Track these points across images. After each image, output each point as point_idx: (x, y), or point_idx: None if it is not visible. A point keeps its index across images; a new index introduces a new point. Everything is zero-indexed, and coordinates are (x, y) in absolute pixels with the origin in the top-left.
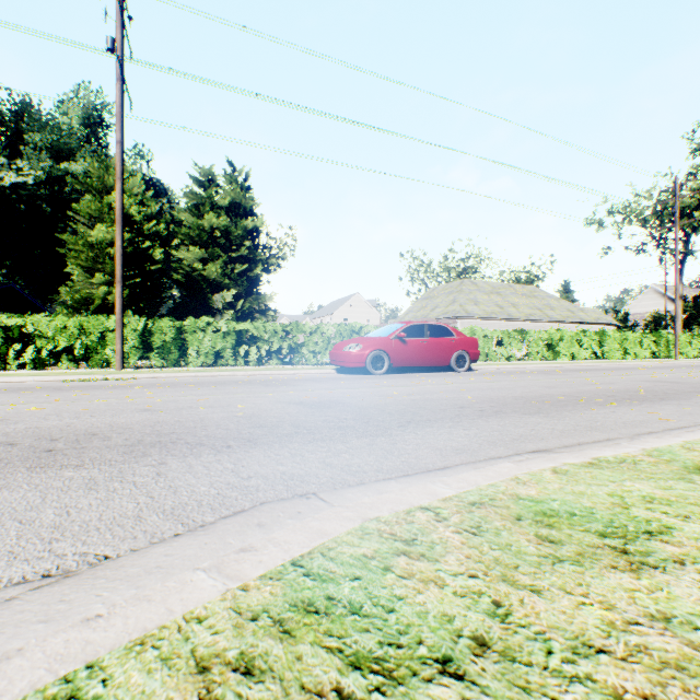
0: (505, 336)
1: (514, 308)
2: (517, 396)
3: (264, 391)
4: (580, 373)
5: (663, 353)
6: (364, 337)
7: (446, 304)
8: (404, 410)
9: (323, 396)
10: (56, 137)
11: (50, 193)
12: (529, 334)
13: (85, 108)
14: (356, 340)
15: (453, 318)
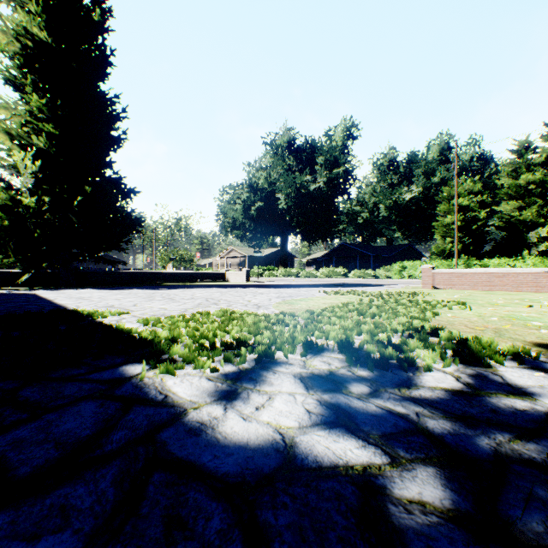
0: None
1: None
2: None
3: None
4: None
5: None
6: None
7: None
8: None
9: None
10: (425, 167)
11: (423, 196)
12: None
13: (439, 145)
14: None
15: None
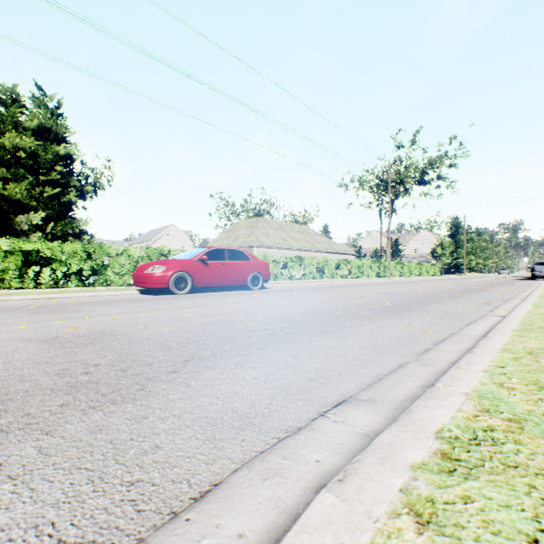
0: (289, 261)
1: (294, 241)
2: (303, 313)
3: (20, 321)
4: (341, 289)
5: (382, 274)
6: (169, 259)
7: (246, 236)
8: (188, 341)
9: (97, 325)
10: None
11: None
12: (305, 260)
13: None
14: (159, 262)
15: (251, 247)
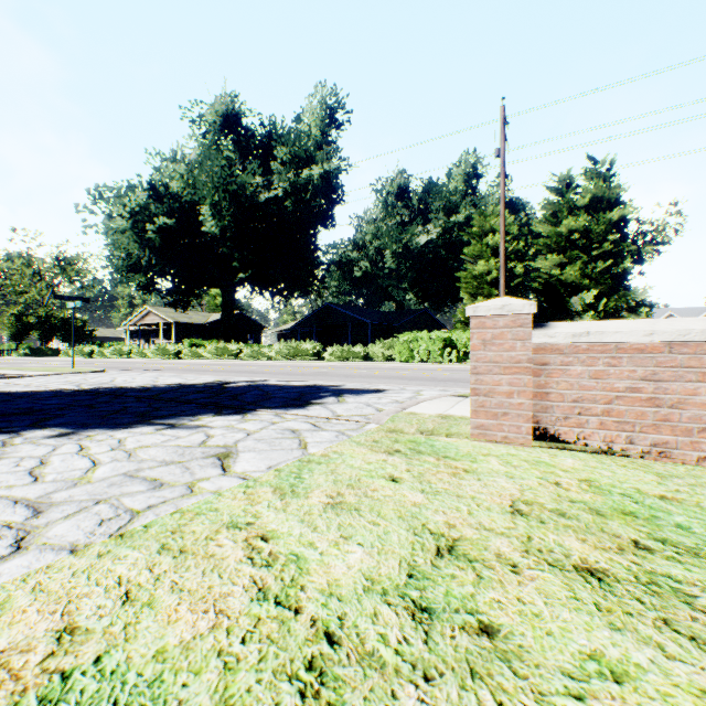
0: None
1: None
2: None
3: None
4: None
5: None
6: None
7: None
8: None
9: None
10: (446, 199)
11: (444, 241)
12: None
13: (464, 170)
14: None
15: None
